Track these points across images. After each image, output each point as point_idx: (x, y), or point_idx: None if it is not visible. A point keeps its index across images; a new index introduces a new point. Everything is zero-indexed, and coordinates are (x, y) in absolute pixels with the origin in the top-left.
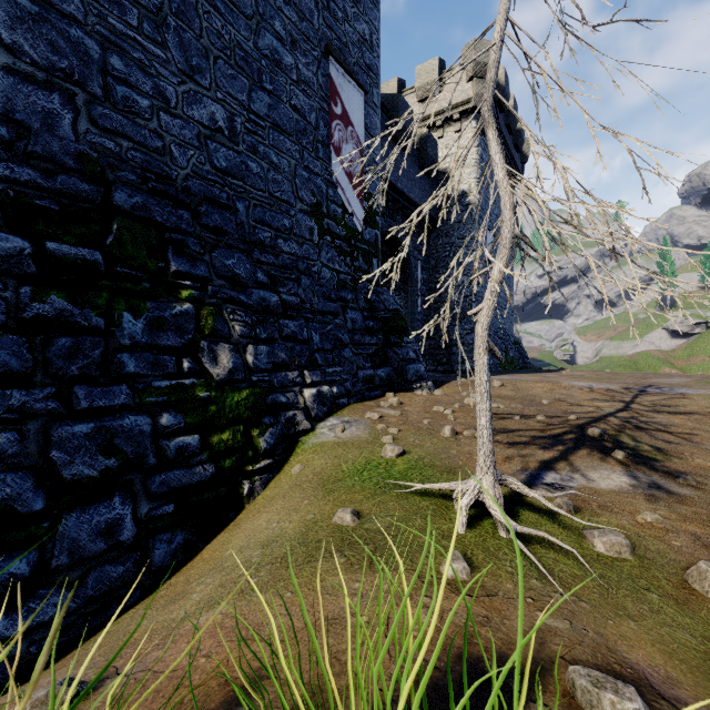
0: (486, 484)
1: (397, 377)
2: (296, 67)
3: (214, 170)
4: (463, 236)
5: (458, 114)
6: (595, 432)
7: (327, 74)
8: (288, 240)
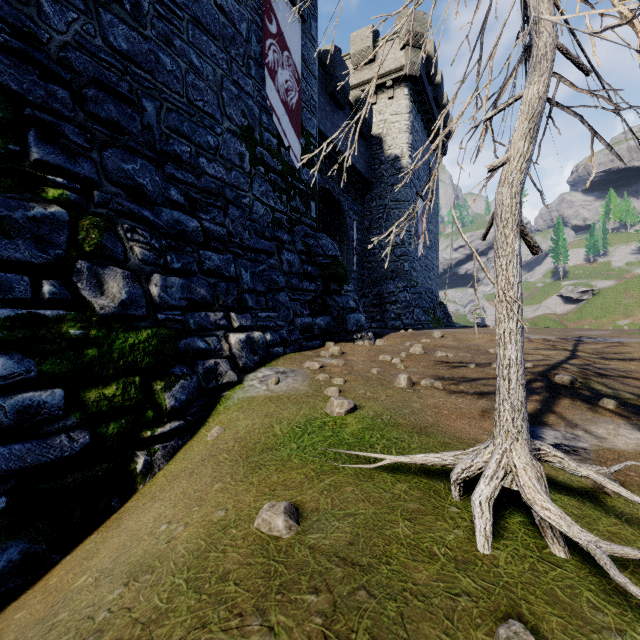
0: (519, 459)
1: (337, 327)
2: None
3: (109, 49)
4: (395, 199)
5: (391, 81)
6: (564, 379)
7: None
8: (213, 161)
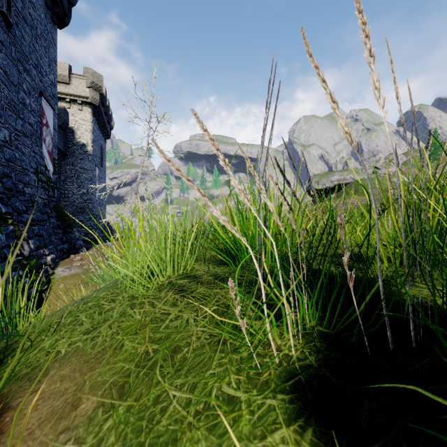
0: None
1: (72, 247)
2: (30, 103)
3: (5, 160)
4: (83, 168)
5: (81, 101)
6: None
7: (40, 104)
8: (28, 187)
